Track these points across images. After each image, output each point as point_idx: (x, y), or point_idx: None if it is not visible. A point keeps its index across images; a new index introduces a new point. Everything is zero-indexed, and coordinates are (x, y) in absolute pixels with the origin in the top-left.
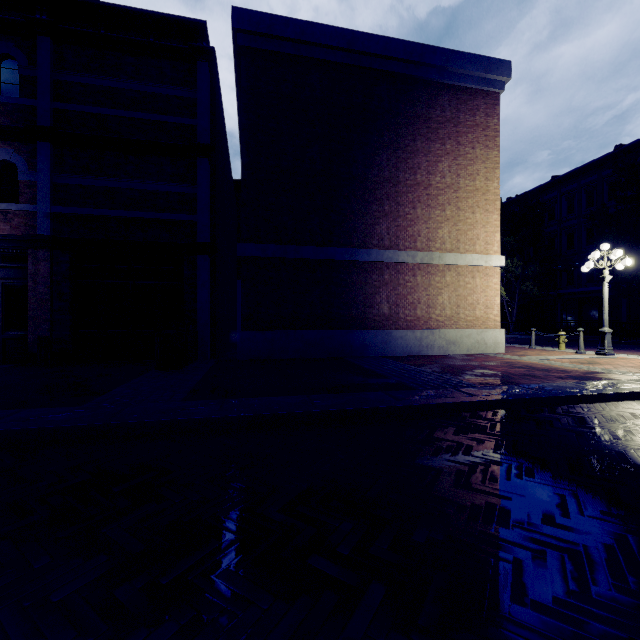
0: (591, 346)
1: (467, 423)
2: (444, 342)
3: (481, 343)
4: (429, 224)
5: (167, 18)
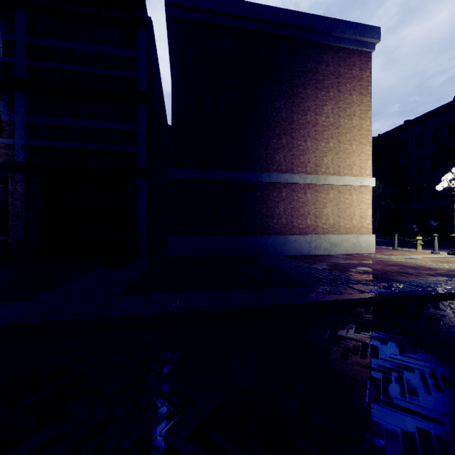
0: (439, 247)
1: (364, 319)
2: (328, 244)
3: (357, 245)
4: (316, 153)
5: None
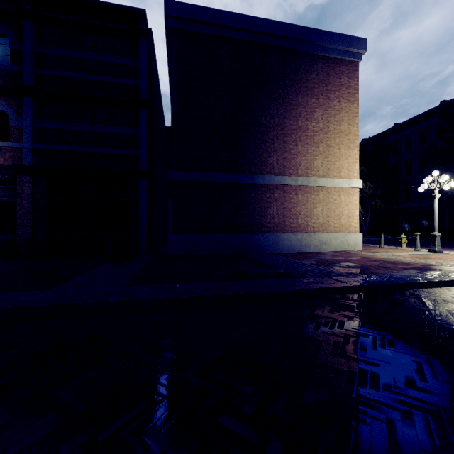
0: (424, 245)
1: (339, 303)
2: (318, 242)
3: (345, 243)
4: (307, 157)
5: (117, 7)
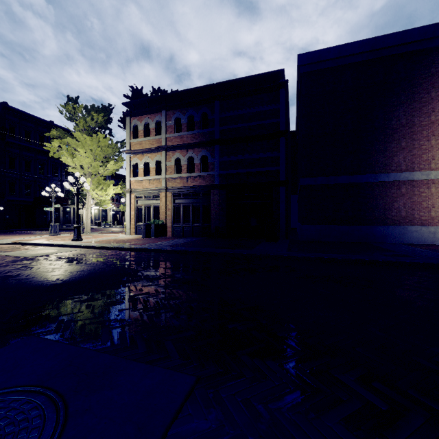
0: None
1: None
2: None
3: None
4: None
5: (265, 74)
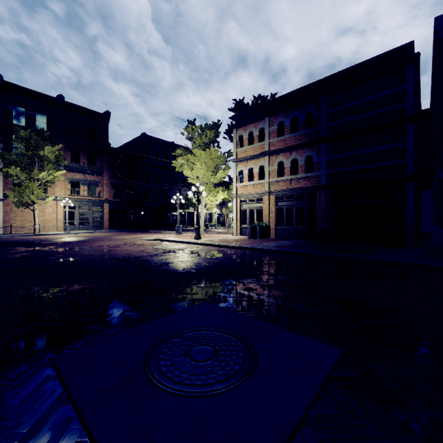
0: None
1: None
2: None
3: None
4: None
5: (386, 54)
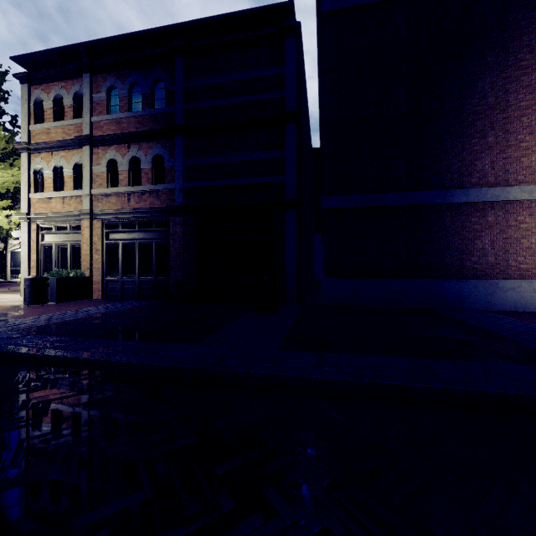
0: None
1: None
2: None
3: None
4: None
5: (262, 10)
